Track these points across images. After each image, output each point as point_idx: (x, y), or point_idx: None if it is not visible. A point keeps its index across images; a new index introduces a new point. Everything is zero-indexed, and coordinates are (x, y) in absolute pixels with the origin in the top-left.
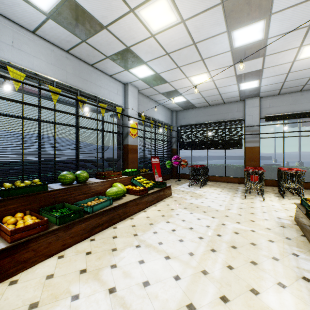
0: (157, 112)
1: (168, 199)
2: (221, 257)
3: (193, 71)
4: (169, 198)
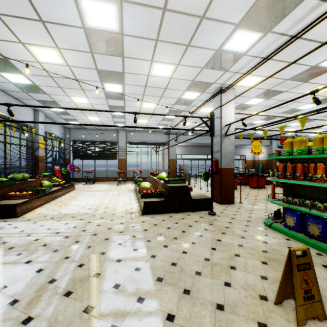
0: (55, 129)
1: (74, 190)
2: (108, 197)
3: (90, 115)
4: (75, 190)
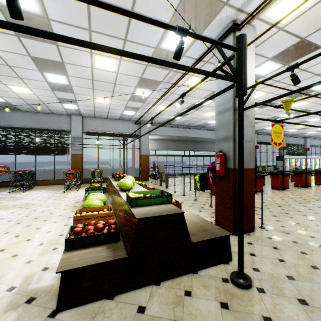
0: None
1: None
2: (23, 224)
3: (11, 82)
4: None
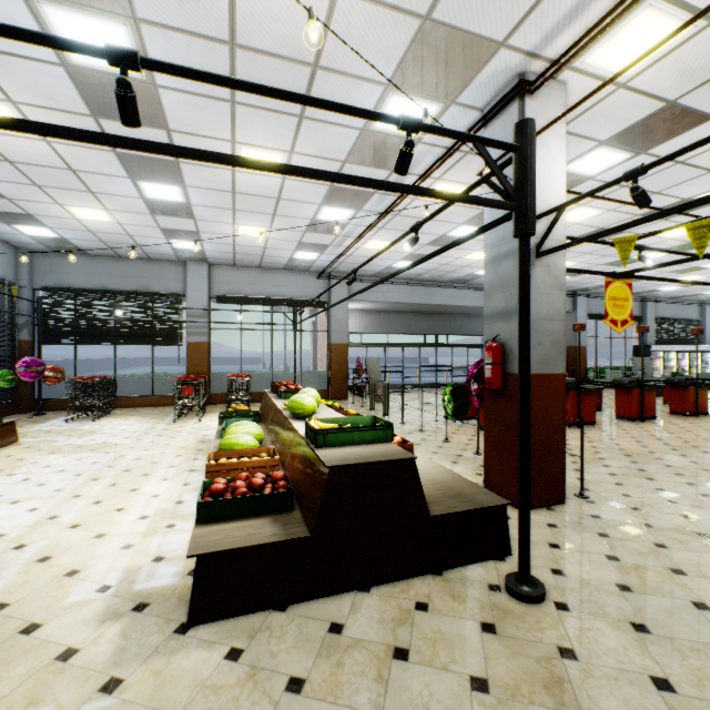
0: None
1: (9, 448)
2: (105, 482)
3: (74, 201)
4: (11, 446)
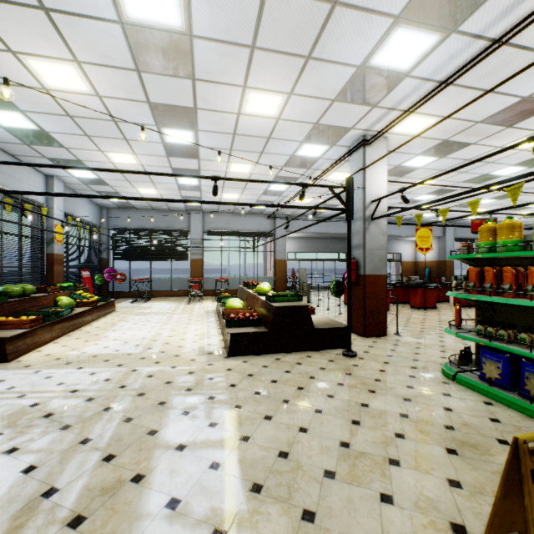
0: (83, 209)
1: (115, 313)
2: (171, 325)
3: (142, 186)
4: (115, 312)
